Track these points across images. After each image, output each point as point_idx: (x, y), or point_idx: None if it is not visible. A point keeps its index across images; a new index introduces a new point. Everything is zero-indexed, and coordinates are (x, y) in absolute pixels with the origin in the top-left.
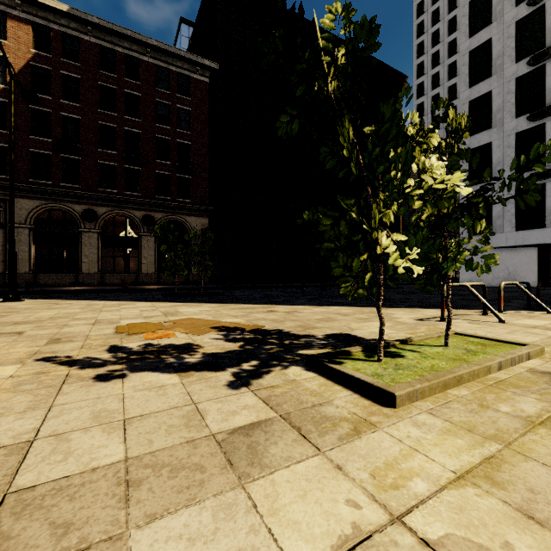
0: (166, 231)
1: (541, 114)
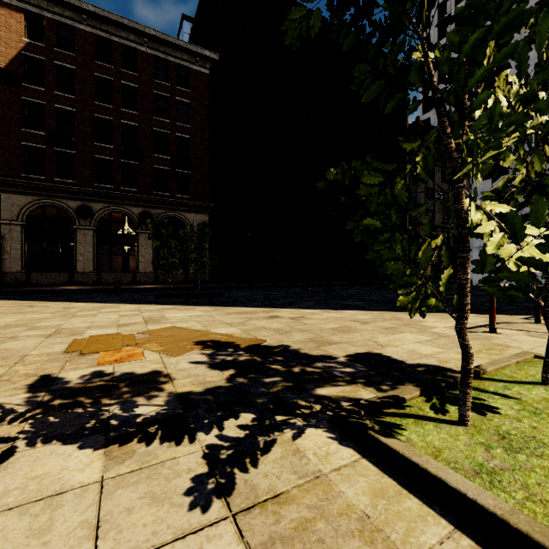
0: (159, 225)
1: None
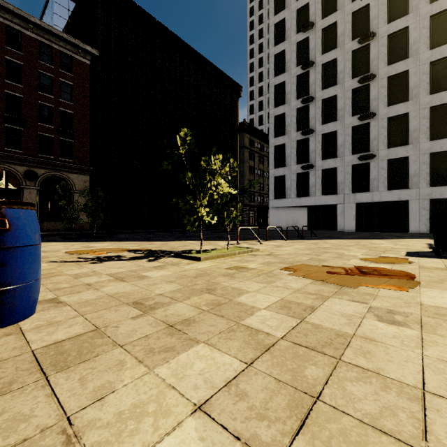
0: (66, 190)
1: (307, 133)
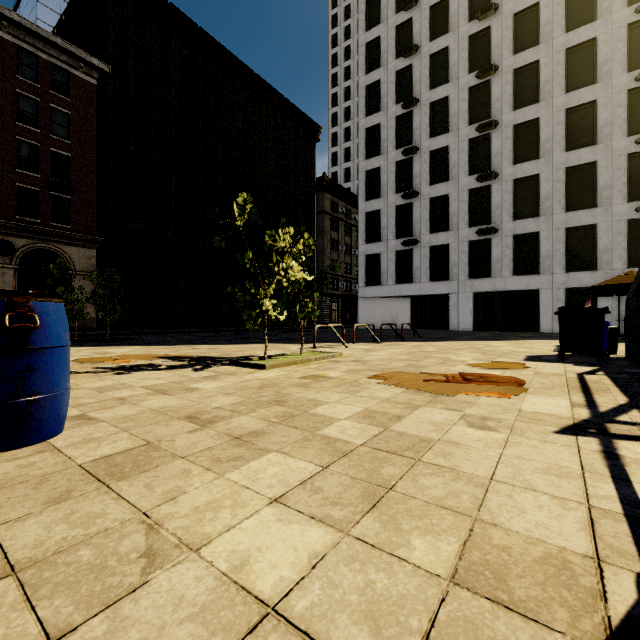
0: (64, 271)
1: (409, 196)
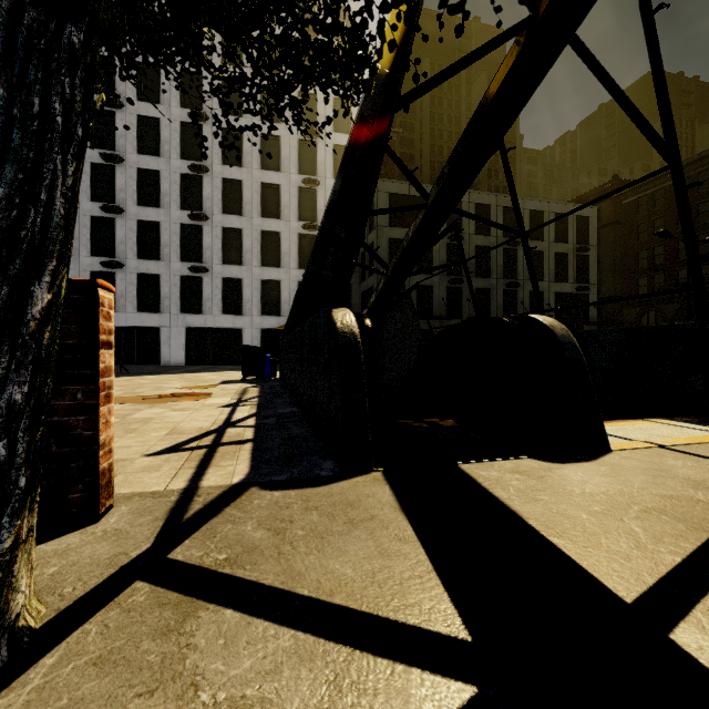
0: None
1: (111, 210)
